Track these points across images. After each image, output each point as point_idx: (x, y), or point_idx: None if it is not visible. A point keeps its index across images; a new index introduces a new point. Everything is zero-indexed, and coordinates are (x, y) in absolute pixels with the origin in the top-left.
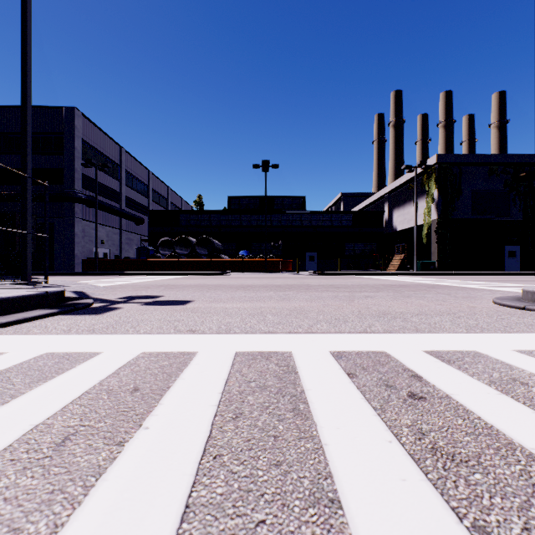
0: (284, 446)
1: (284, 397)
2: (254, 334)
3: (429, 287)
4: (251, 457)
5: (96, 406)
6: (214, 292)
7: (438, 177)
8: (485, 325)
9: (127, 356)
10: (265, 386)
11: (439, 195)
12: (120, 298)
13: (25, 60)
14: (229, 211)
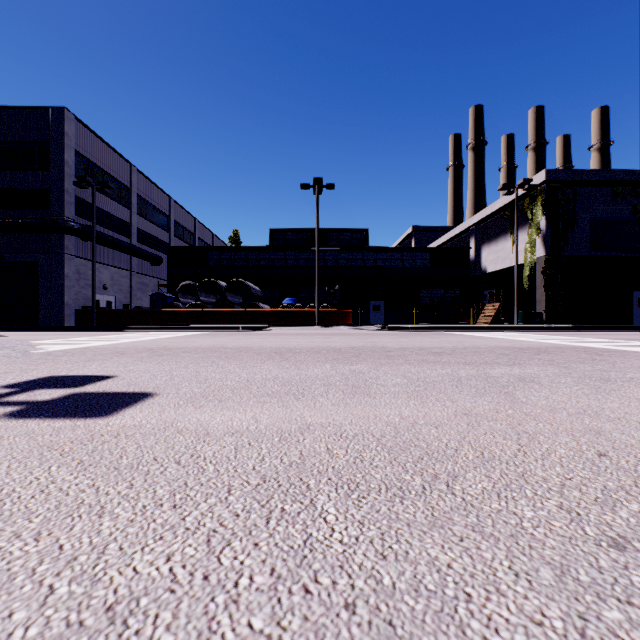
0: None
1: None
2: None
3: (586, 352)
4: None
5: None
6: (223, 365)
7: (546, 201)
8: None
9: None
10: None
11: (547, 224)
12: (14, 383)
13: None
14: (271, 247)
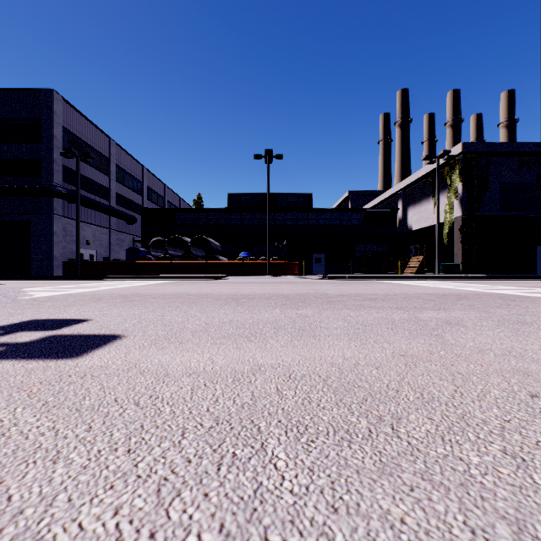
0: None
1: None
2: None
3: (501, 298)
4: None
5: None
6: (185, 309)
7: (463, 169)
8: None
9: None
10: None
11: (463, 189)
12: None
13: None
14: (229, 208)
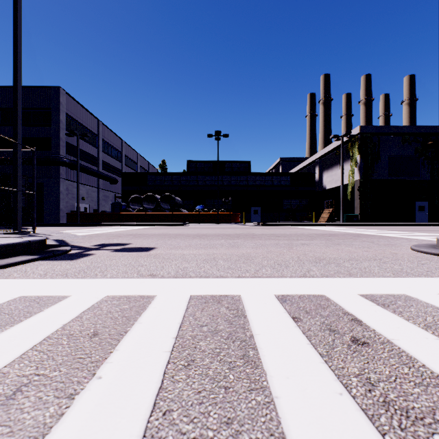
0: (235, 400)
1: (234, 342)
2: (207, 278)
3: (354, 235)
4: (201, 413)
5: (54, 352)
6: (174, 240)
7: (360, 145)
8: (409, 270)
9: (92, 300)
10: (216, 331)
11: (361, 159)
12: (95, 245)
13: (16, 45)
14: (188, 172)
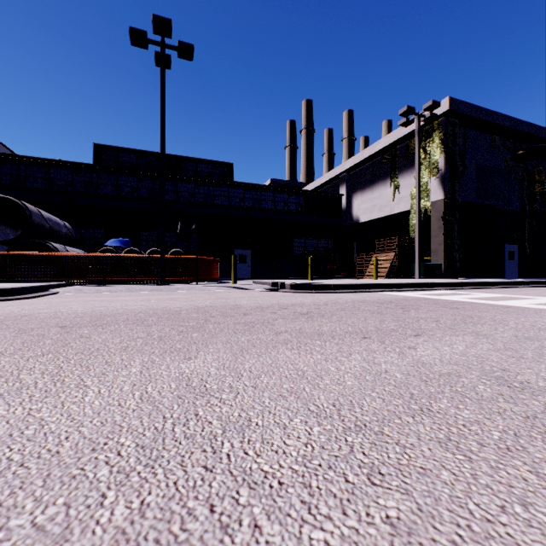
0: None
1: None
2: None
3: None
4: None
5: None
6: None
7: (446, 136)
8: None
9: None
10: None
11: (446, 163)
12: None
13: None
14: (92, 165)
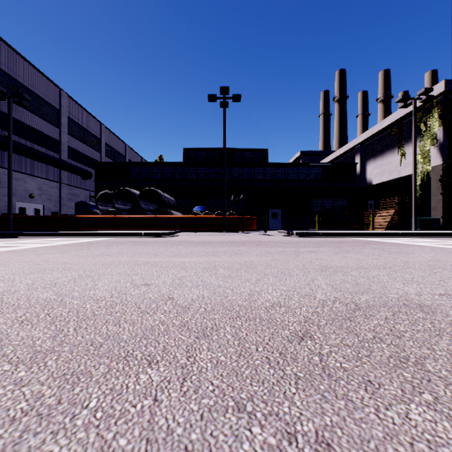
0: None
1: None
2: None
3: None
4: None
5: None
6: None
7: (443, 111)
8: None
9: None
10: None
11: (444, 133)
12: None
13: None
14: (184, 162)
